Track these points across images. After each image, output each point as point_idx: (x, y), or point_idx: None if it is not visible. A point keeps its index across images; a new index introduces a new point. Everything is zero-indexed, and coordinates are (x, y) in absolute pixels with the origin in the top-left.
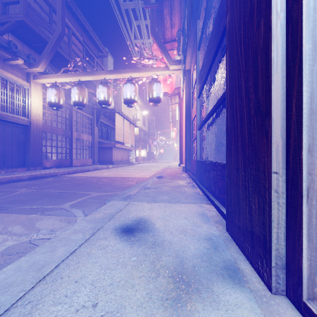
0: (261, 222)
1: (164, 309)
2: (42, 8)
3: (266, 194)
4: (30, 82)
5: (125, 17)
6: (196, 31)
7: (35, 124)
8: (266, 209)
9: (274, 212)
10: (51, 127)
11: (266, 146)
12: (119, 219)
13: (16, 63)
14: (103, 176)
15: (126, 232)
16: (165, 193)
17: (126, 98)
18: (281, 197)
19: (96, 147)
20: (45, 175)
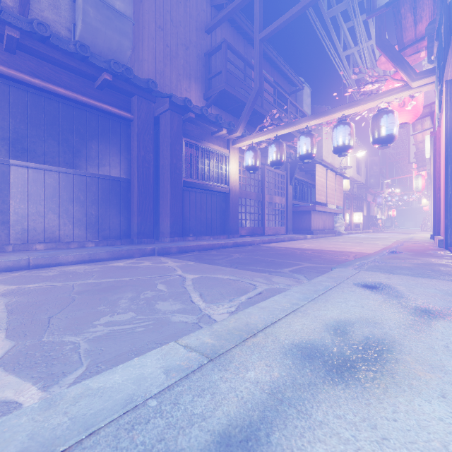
0: None
1: (411, 316)
2: (238, 68)
3: None
4: (229, 149)
5: (330, 28)
6: None
7: (233, 191)
8: None
9: None
10: (245, 191)
11: None
12: (355, 280)
13: (220, 134)
14: (305, 247)
15: (367, 287)
16: (405, 269)
17: (336, 146)
18: None
19: (290, 211)
20: (244, 243)
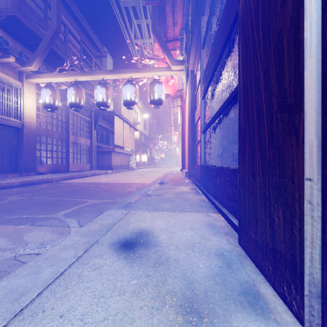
0: (288, 239)
1: None
2: (36, 3)
3: (295, 205)
4: (23, 82)
5: (124, 15)
6: (200, 29)
7: (29, 127)
8: (296, 223)
9: (307, 228)
10: (46, 129)
11: (296, 147)
12: (117, 231)
13: (7, 61)
14: (102, 181)
15: (125, 247)
16: (168, 201)
17: (125, 99)
18: (316, 209)
19: (95, 151)
20: (39, 181)
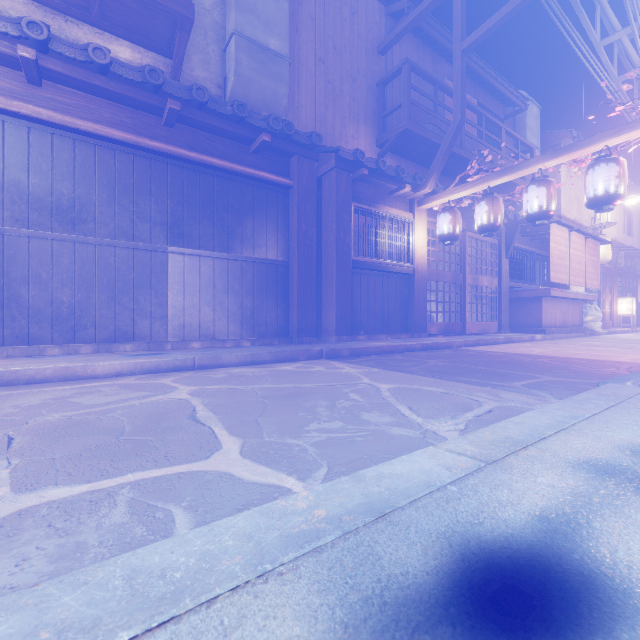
0: None
1: None
2: (425, 95)
3: None
4: (414, 213)
5: (576, 9)
6: None
7: (420, 271)
8: None
9: None
10: (436, 271)
11: None
12: None
13: (401, 193)
14: (536, 353)
15: None
16: None
17: (593, 196)
18: None
19: (505, 298)
20: (438, 346)
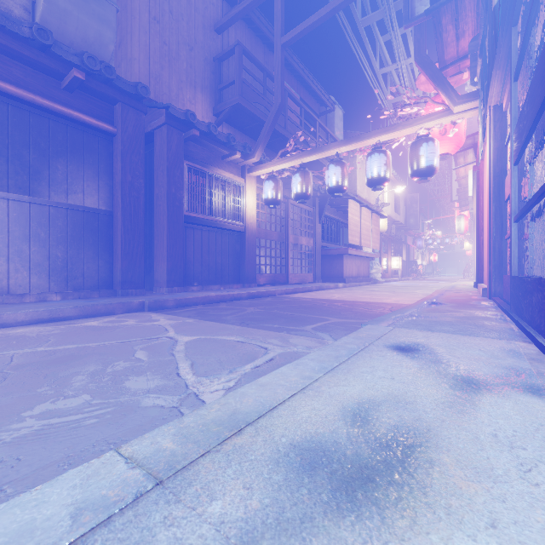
0: None
1: (452, 390)
2: (255, 78)
3: None
4: (245, 178)
5: (364, 40)
6: (510, 48)
7: (250, 229)
8: None
9: None
10: (265, 230)
11: None
12: (387, 340)
13: (233, 159)
14: (335, 298)
15: (401, 350)
16: (446, 324)
17: (370, 177)
18: None
19: (319, 255)
20: (263, 294)
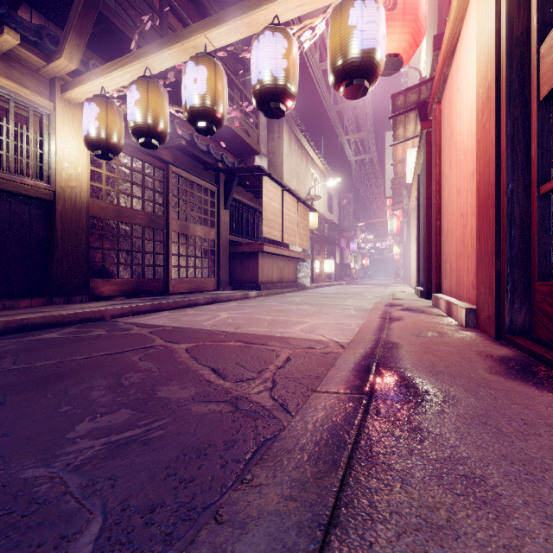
0: None
1: None
2: None
3: None
4: (55, 101)
5: None
6: None
7: (70, 198)
8: None
9: None
10: (117, 206)
11: None
12: None
13: (7, 47)
14: (205, 325)
15: None
16: None
17: (258, 82)
18: None
19: (226, 252)
20: (63, 320)
